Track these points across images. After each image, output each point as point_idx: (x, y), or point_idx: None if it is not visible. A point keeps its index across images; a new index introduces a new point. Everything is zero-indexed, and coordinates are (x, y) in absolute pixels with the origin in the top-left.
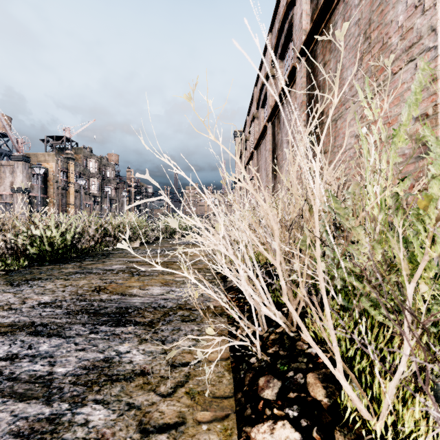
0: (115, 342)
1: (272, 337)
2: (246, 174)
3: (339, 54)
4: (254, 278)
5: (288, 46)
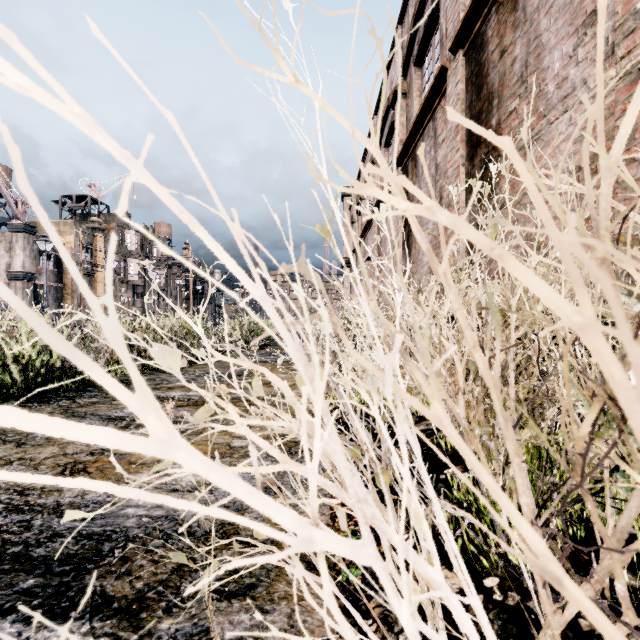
0: None
1: None
2: (403, 194)
3: (535, 27)
4: (447, 592)
5: (430, 42)
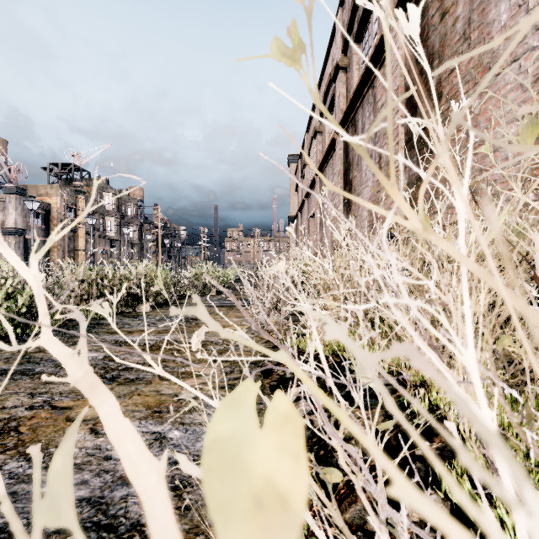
0: None
1: None
2: None
3: None
4: None
5: (368, 20)
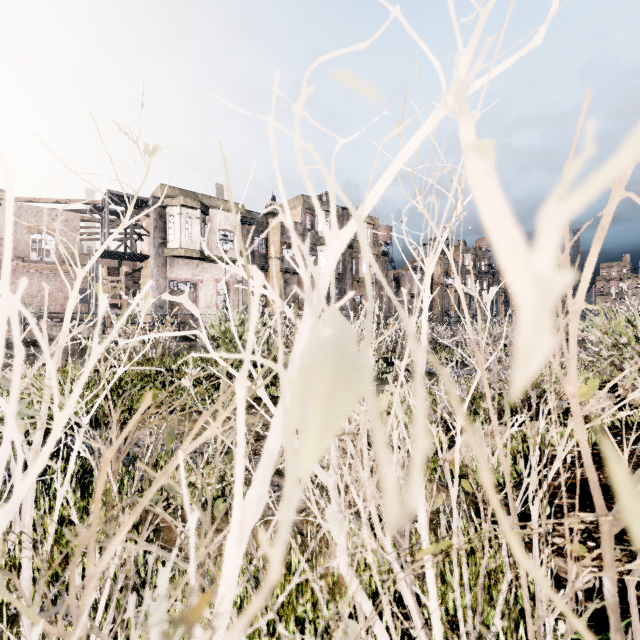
0: None
1: None
2: None
3: None
4: None
5: None
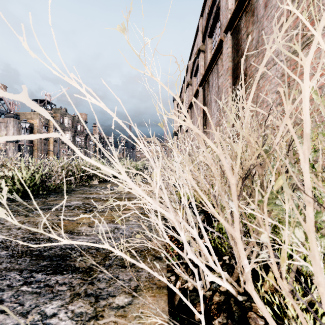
0: (45, 297)
1: (216, 299)
2: (187, 114)
3: (261, 24)
4: (198, 238)
5: (215, 26)
